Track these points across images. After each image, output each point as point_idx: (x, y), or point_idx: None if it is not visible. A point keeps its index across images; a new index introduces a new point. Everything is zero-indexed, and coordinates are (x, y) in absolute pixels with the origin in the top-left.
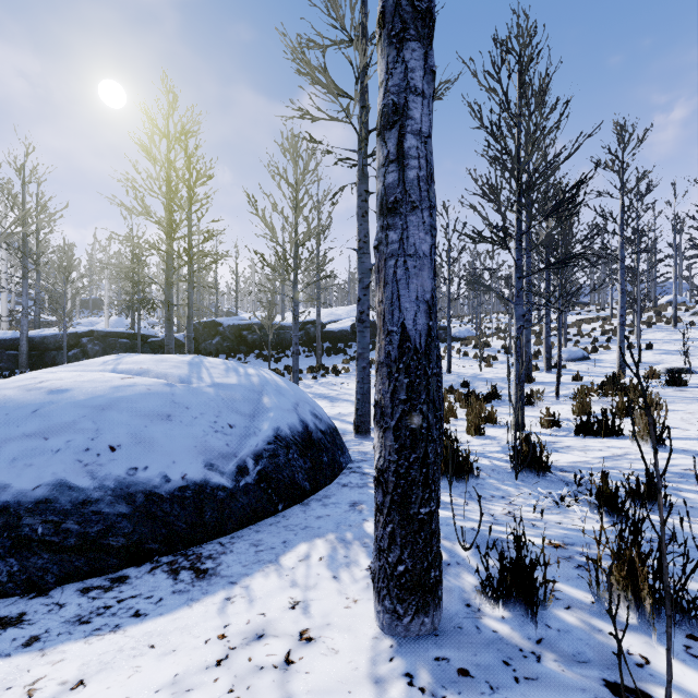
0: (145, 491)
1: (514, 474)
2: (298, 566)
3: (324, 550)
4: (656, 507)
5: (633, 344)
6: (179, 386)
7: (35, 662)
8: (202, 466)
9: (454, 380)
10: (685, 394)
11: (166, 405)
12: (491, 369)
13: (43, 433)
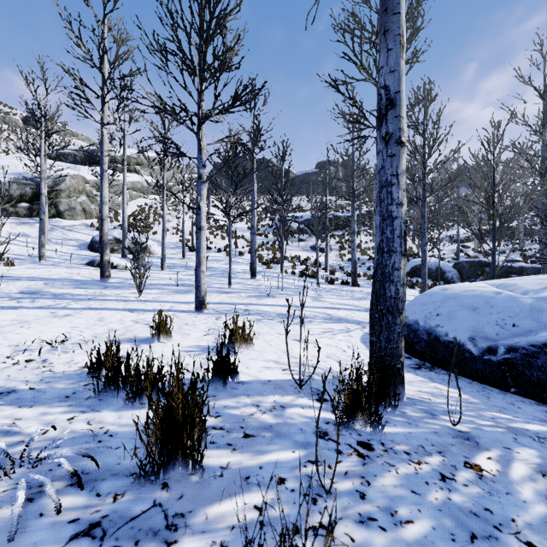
0: (435, 335)
1: None
2: (429, 385)
3: (452, 394)
4: None
5: None
6: (502, 294)
7: (363, 348)
8: (467, 337)
9: None
10: None
11: (480, 303)
12: None
13: (425, 303)
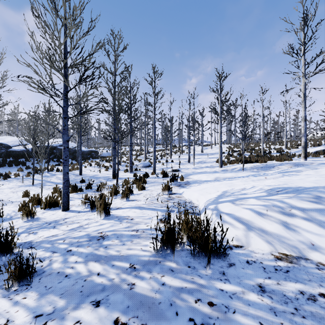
0: None
1: None
2: None
3: None
4: (26, 283)
5: (168, 160)
6: None
7: None
8: None
9: (80, 178)
10: (164, 181)
11: None
12: (106, 172)
13: None
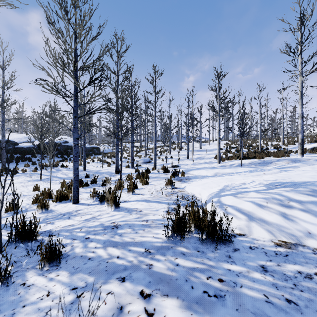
0: None
1: (9, 246)
2: None
3: None
4: (55, 264)
5: (168, 156)
6: None
7: None
8: None
9: (84, 174)
10: (165, 176)
11: None
12: (109, 167)
13: None
